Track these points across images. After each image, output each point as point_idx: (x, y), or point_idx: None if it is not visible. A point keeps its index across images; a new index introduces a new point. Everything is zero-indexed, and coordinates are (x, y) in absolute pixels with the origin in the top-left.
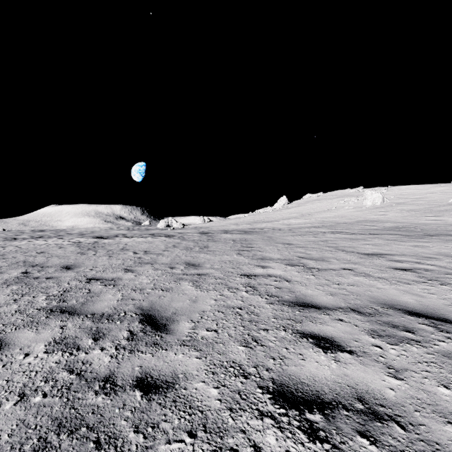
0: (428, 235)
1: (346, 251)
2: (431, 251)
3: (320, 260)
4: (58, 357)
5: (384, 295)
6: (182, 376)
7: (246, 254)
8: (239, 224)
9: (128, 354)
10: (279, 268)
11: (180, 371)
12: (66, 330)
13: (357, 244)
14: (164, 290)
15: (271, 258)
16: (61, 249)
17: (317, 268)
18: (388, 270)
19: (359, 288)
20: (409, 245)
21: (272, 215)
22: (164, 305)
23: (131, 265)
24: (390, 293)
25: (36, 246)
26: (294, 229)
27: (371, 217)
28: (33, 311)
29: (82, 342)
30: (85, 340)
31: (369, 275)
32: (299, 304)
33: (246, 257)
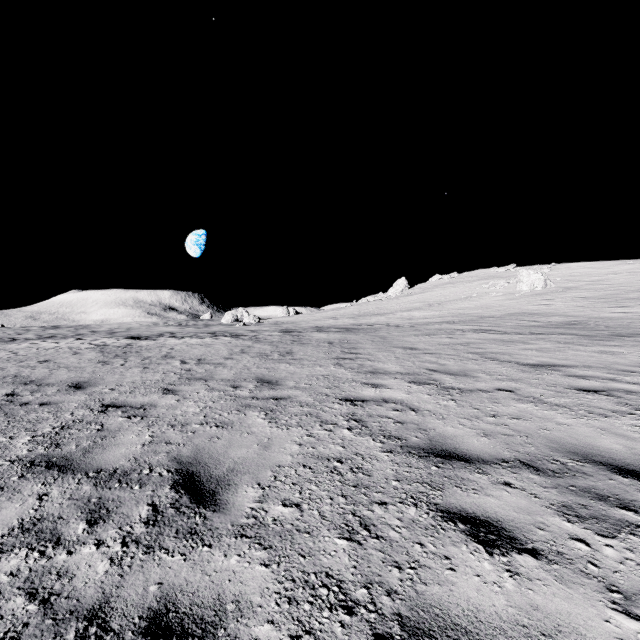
0: (618, 335)
1: (499, 359)
2: (629, 361)
3: (462, 374)
4: (17, 562)
5: (571, 436)
6: (233, 608)
7: (348, 365)
8: (338, 317)
9: (142, 556)
10: (399, 387)
11: (230, 596)
12: (45, 504)
13: (514, 348)
14: (220, 426)
15: (387, 371)
16: (76, 356)
17: (458, 387)
18: (569, 393)
19: (528, 423)
20: (592, 351)
21: (386, 304)
22: (216, 454)
23: (174, 383)
24: (579, 433)
25: (40, 352)
26: (418, 326)
27: (529, 308)
28: (2, 464)
29: (68, 529)
30: (73, 525)
31: (540, 400)
32: (435, 453)
33: (348, 369)
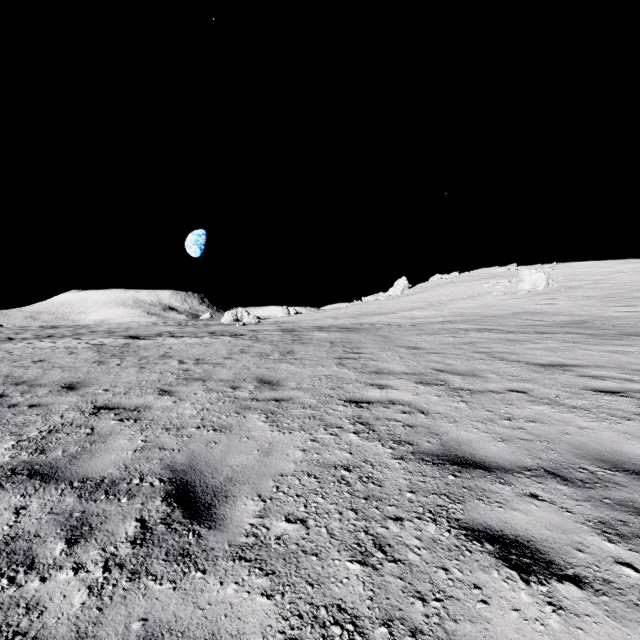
0: (627, 335)
1: (507, 359)
2: None
3: (470, 375)
4: None
5: (595, 442)
6: None
7: (351, 365)
8: (338, 317)
9: (126, 584)
10: (406, 388)
11: (226, 637)
12: (22, 519)
13: (521, 348)
14: (218, 430)
15: (391, 371)
16: (71, 356)
17: (467, 388)
18: (586, 394)
19: (547, 427)
20: (602, 350)
21: (387, 304)
22: (213, 461)
23: (171, 383)
24: (604, 437)
25: (35, 351)
26: (420, 326)
27: (531, 307)
28: None
29: (44, 550)
30: (50, 544)
31: (556, 401)
32: (450, 460)
33: (351, 369)
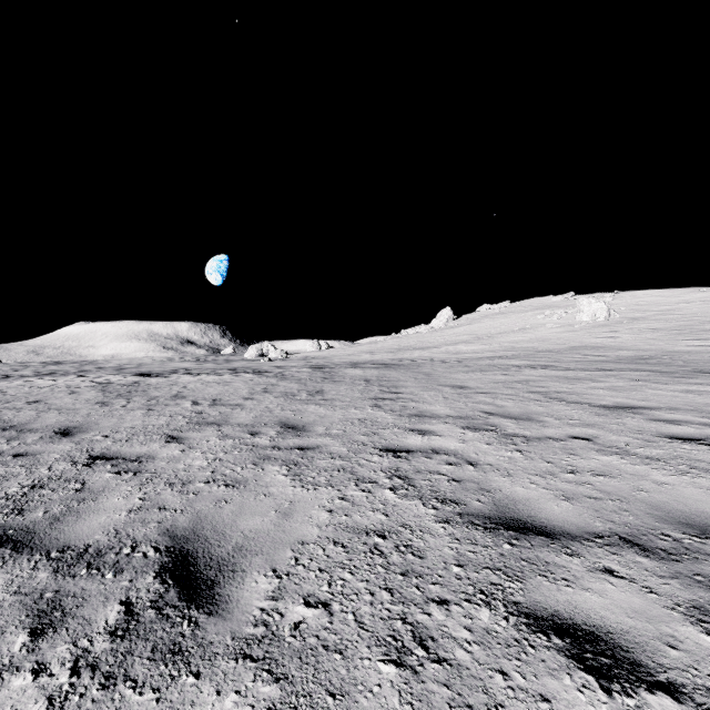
0: (701, 372)
1: (566, 400)
2: None
3: (525, 418)
4: None
5: (677, 500)
6: None
7: (388, 406)
8: (375, 352)
9: (97, 694)
10: (451, 434)
11: None
12: None
13: (582, 387)
14: (230, 485)
15: (434, 414)
16: (72, 396)
17: (522, 434)
18: (660, 441)
19: (618, 482)
20: (675, 390)
21: (429, 337)
22: (221, 524)
23: (181, 428)
24: (686, 495)
25: (32, 391)
26: (466, 361)
27: (591, 340)
28: None
29: (1, 644)
30: (9, 636)
31: (626, 451)
32: (505, 524)
33: (389, 412)
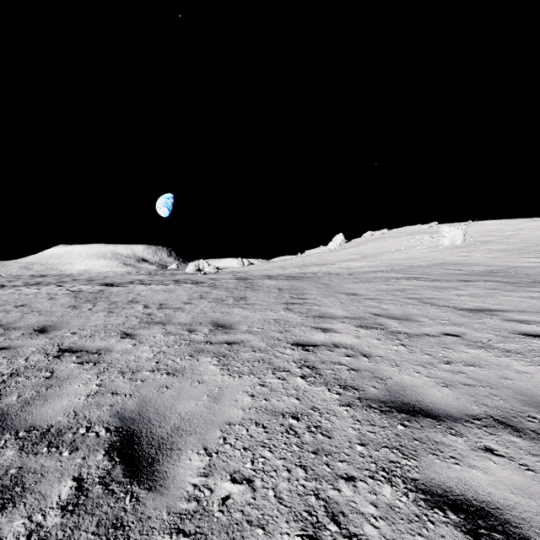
0: (539, 282)
1: (437, 304)
2: None
3: (406, 319)
4: None
5: (537, 387)
6: None
7: (297, 309)
8: (285, 267)
9: None
10: (348, 331)
11: None
12: None
13: (447, 294)
14: (171, 374)
15: (334, 315)
16: (50, 301)
17: (405, 332)
18: (516, 337)
19: (486, 371)
20: (521, 296)
21: (327, 256)
22: (162, 407)
23: (134, 327)
24: None
25: (20, 297)
26: (356, 274)
27: (451, 258)
28: None
29: None
30: None
31: (489, 345)
32: (397, 408)
33: (297, 314)
